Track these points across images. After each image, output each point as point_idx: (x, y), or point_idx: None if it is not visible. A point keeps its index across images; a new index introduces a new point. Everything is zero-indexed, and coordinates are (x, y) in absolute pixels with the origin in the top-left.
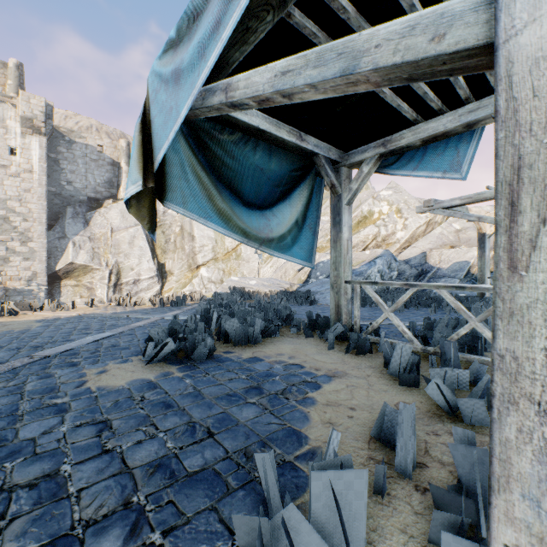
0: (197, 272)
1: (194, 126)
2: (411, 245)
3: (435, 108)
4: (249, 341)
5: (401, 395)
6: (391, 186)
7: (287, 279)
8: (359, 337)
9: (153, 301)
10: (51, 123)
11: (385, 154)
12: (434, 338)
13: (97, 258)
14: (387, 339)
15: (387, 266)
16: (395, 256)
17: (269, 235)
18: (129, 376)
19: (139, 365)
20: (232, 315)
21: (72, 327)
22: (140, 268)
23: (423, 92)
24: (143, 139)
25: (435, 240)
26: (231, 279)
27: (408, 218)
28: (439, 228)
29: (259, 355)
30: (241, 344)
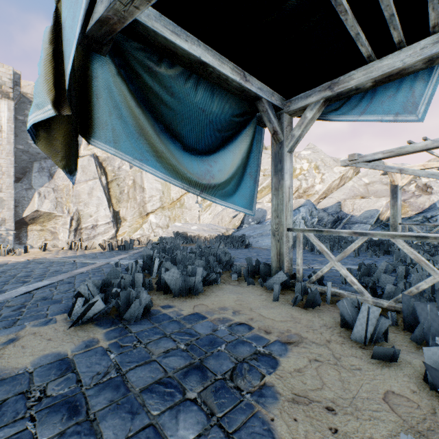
0: (147, 218)
1: (127, 54)
2: (328, 196)
3: (395, 40)
4: (189, 291)
5: (382, 377)
6: (310, 147)
7: (223, 225)
8: (303, 286)
9: (102, 245)
10: (19, 89)
11: (331, 98)
12: (386, 290)
13: (59, 206)
14: (333, 289)
15: (309, 213)
16: (315, 205)
17: (211, 181)
18: (41, 348)
19: (61, 328)
20: (173, 262)
21: (12, 275)
22: (98, 215)
23: (390, 14)
24: (54, 53)
25: (348, 192)
26: (175, 225)
27: (325, 173)
28: (351, 182)
29: (200, 311)
30: (181, 295)
